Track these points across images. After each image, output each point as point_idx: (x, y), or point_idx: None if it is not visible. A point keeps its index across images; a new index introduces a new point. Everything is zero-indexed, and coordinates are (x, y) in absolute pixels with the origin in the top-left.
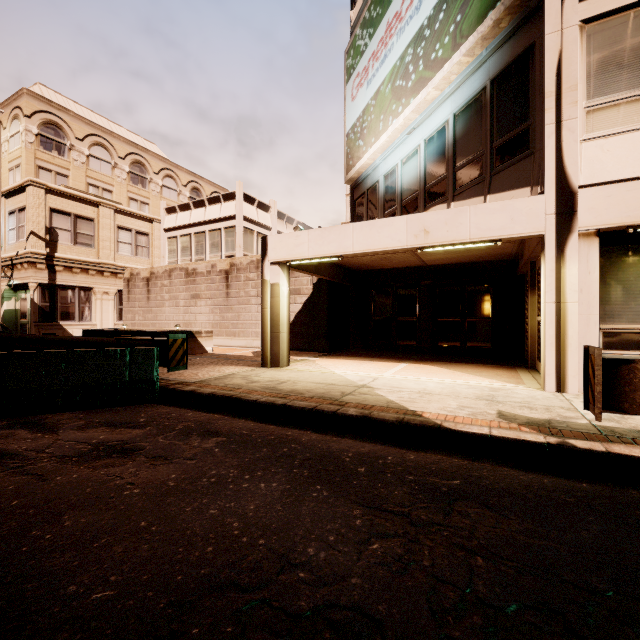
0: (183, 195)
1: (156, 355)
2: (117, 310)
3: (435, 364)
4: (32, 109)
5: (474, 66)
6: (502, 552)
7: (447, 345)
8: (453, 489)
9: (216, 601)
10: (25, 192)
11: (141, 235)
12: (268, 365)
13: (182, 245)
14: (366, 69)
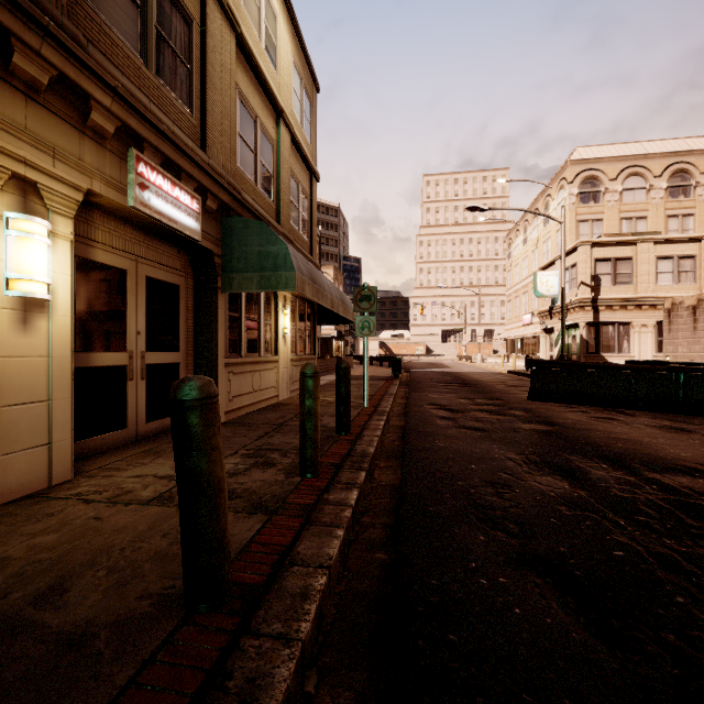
0: None
1: None
2: (655, 342)
3: None
4: (573, 175)
5: None
6: None
7: None
8: None
9: None
10: (575, 252)
11: (684, 259)
12: None
13: None
14: None
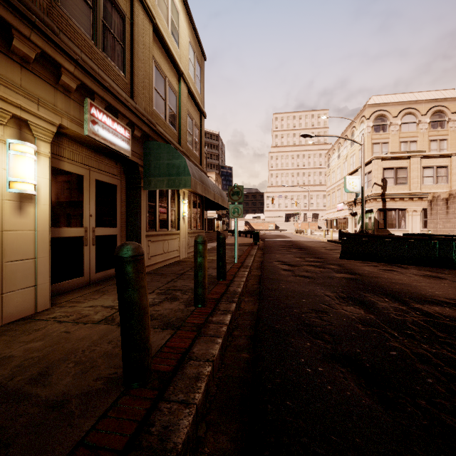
0: None
1: (454, 246)
2: (422, 221)
3: None
4: (369, 114)
5: None
6: None
7: None
8: None
9: None
10: (371, 163)
11: (440, 168)
12: None
13: None
14: None
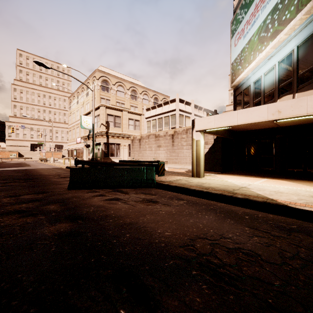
0: (151, 101)
1: (154, 170)
2: (128, 152)
3: (285, 180)
4: (99, 76)
5: (310, 19)
6: None
7: (293, 170)
8: (292, 228)
9: (202, 240)
10: (99, 109)
11: (137, 121)
12: (195, 176)
13: (152, 124)
14: (243, 30)
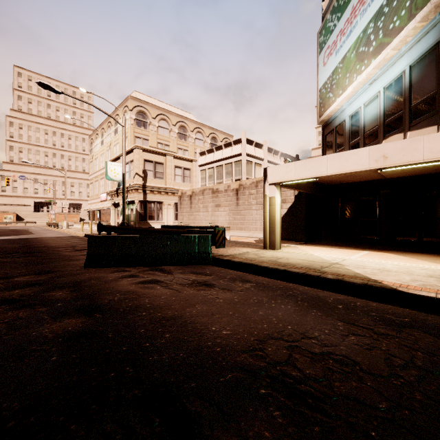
0: (206, 142)
1: (210, 239)
2: (174, 214)
3: (393, 252)
4: (132, 106)
5: (428, 28)
6: (435, 352)
7: (404, 239)
8: (403, 322)
9: (275, 342)
10: (133, 152)
11: (186, 170)
12: (267, 248)
13: (209, 174)
14: (335, 42)
